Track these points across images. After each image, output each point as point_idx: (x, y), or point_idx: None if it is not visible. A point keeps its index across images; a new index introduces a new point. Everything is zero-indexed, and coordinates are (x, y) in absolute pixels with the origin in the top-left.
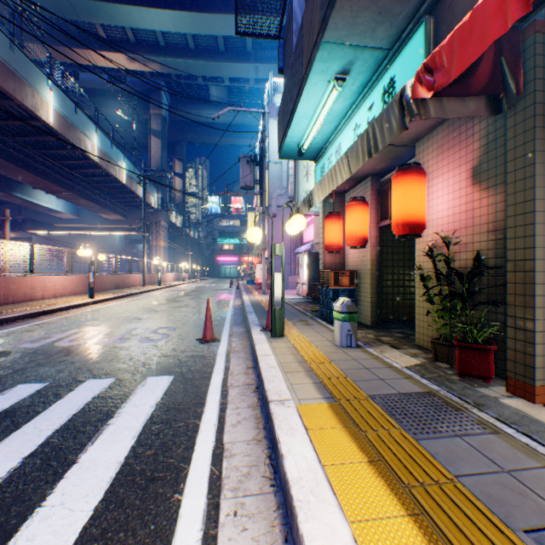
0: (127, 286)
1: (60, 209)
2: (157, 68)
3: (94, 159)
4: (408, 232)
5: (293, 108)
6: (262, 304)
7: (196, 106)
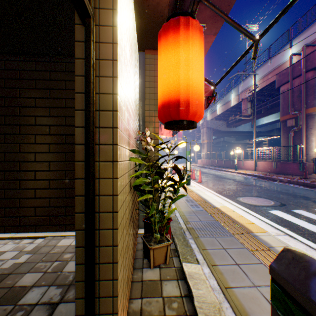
0: None
1: None
2: None
3: None
4: None
5: None
6: None
7: None
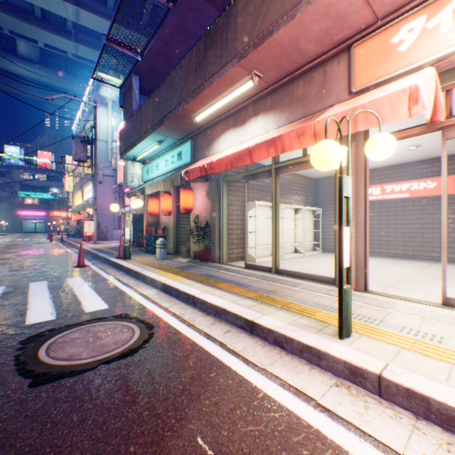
0: None
1: None
2: None
3: None
4: (187, 211)
5: (135, 143)
6: (102, 249)
7: None
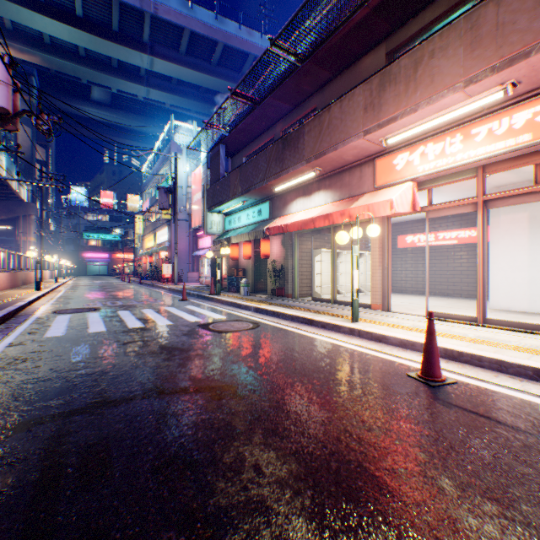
0: (28, 283)
1: None
2: (37, 60)
3: None
4: (265, 257)
5: (223, 201)
6: (189, 289)
7: (72, 99)
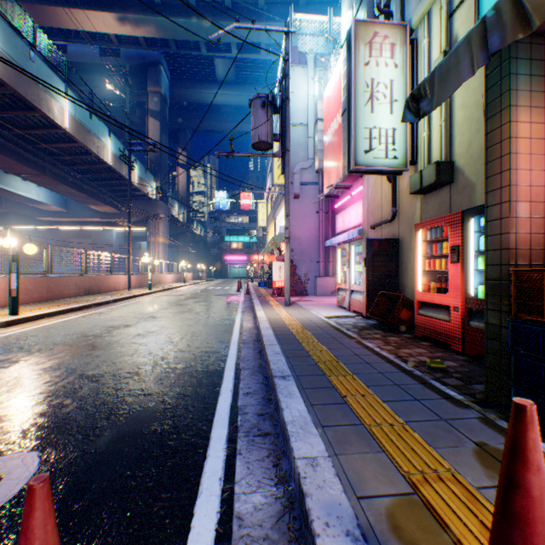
0: (104, 290)
1: (41, 199)
2: (152, 32)
3: (62, 127)
4: None
5: None
6: (297, 336)
7: (200, 85)
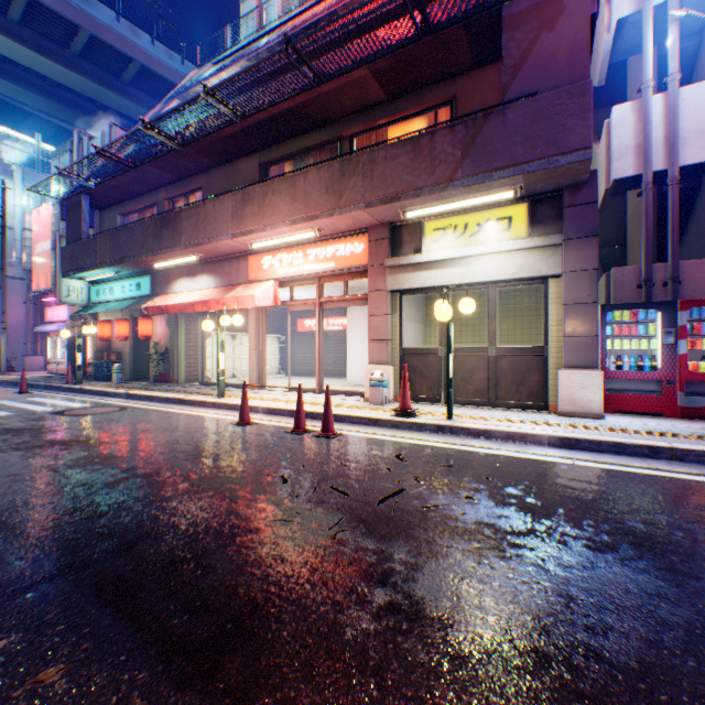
0: None
1: None
2: None
3: None
4: (147, 338)
5: (87, 268)
6: (30, 379)
7: None
